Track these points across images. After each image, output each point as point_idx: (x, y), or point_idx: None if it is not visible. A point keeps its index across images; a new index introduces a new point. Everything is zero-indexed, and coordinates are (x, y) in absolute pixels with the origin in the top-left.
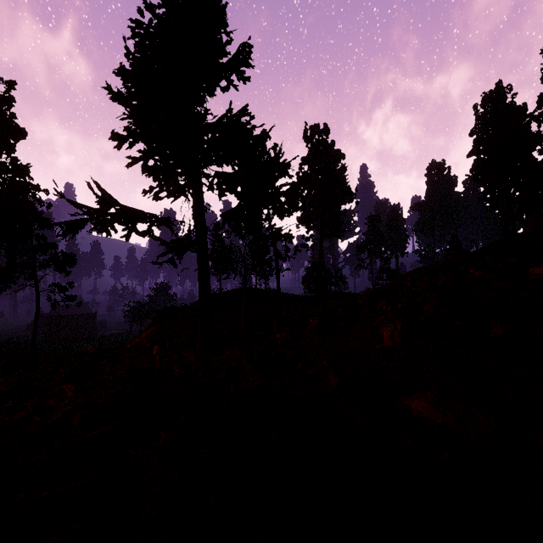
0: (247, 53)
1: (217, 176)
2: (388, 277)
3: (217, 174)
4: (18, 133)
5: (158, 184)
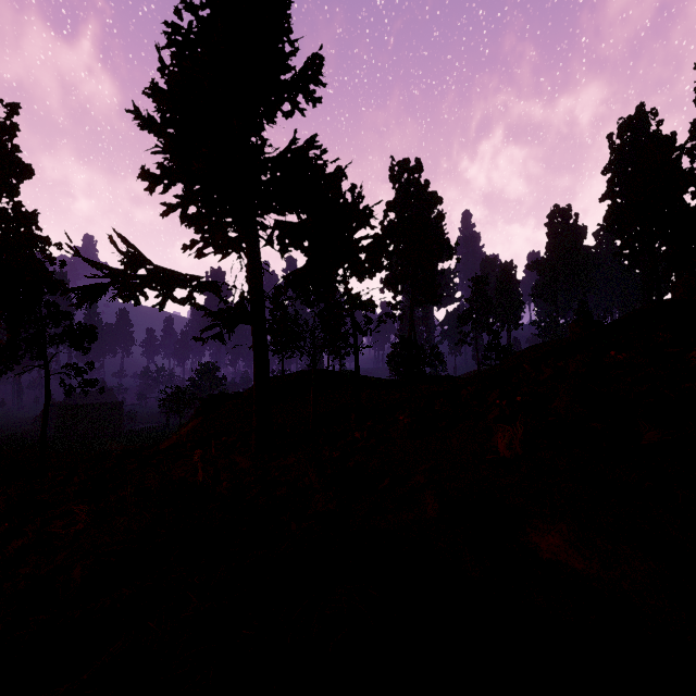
0: (317, 68)
1: (278, 227)
2: (498, 356)
3: (278, 224)
4: (22, 171)
5: (201, 237)
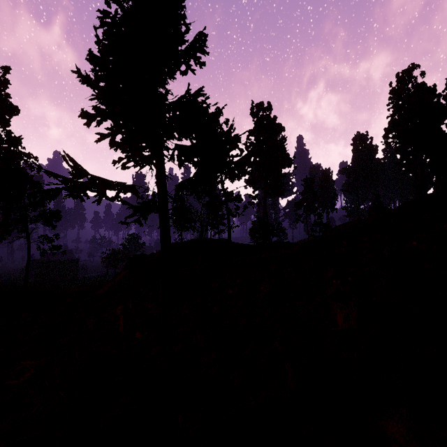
0: (203, 41)
1: (177, 149)
2: (321, 230)
3: (177, 147)
4: (12, 110)
5: (126, 155)
